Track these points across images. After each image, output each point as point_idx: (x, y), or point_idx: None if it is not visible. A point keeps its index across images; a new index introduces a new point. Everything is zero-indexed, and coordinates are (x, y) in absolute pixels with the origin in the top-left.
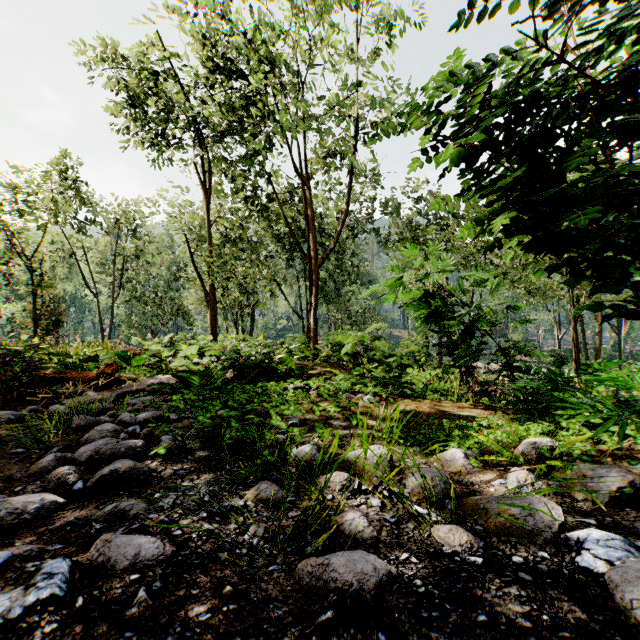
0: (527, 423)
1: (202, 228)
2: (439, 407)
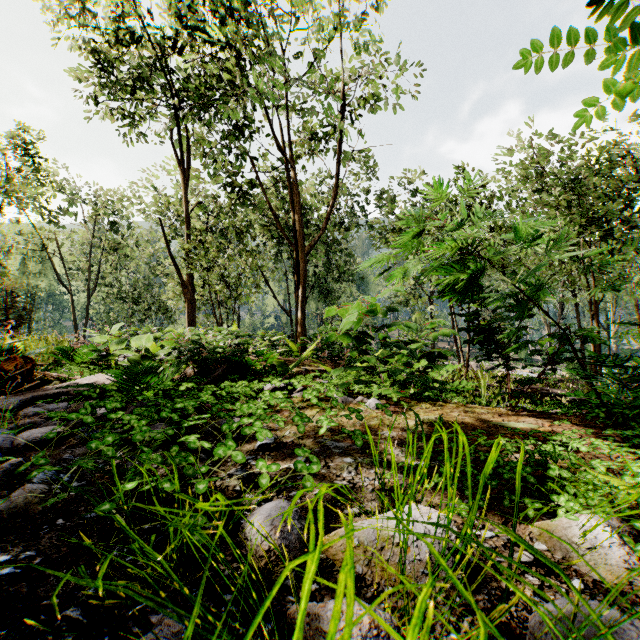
0: None
1: (179, 213)
2: (473, 414)
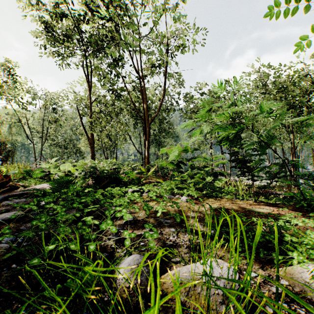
0: None
1: (86, 103)
2: (236, 204)
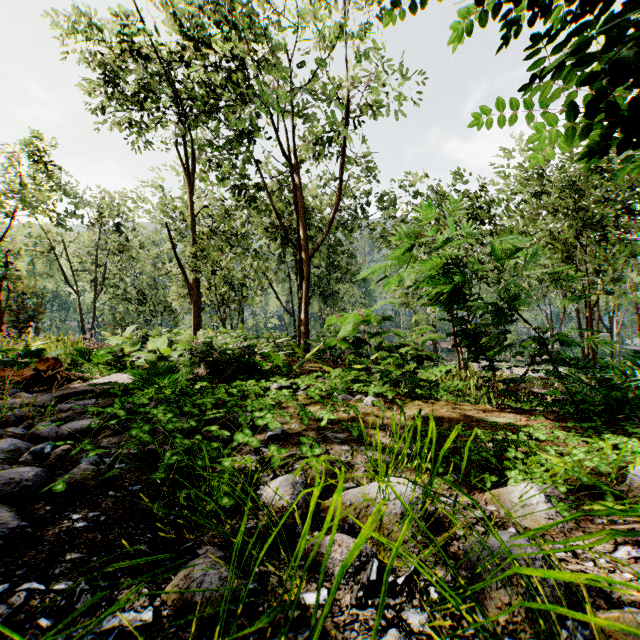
0: (605, 436)
1: (185, 217)
2: (460, 411)
